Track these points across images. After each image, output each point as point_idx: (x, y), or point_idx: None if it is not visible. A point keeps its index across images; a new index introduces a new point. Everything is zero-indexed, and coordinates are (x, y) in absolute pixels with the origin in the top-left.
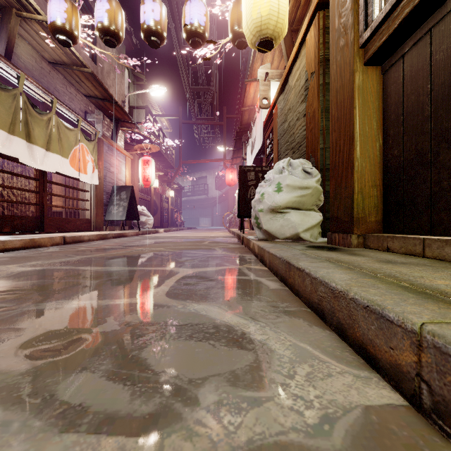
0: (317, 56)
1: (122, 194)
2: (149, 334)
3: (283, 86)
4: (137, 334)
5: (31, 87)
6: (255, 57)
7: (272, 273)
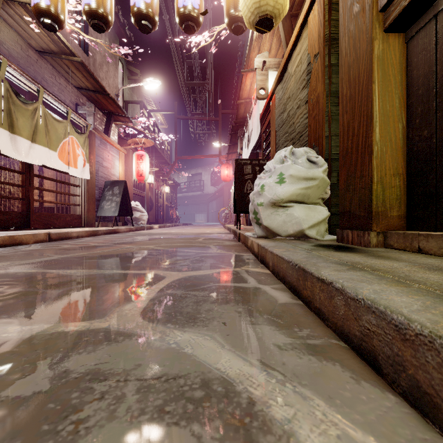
0: (322, 35)
1: (114, 189)
2: (92, 404)
3: (282, 74)
4: (72, 404)
5: (15, 75)
6: (252, 45)
7: (277, 278)
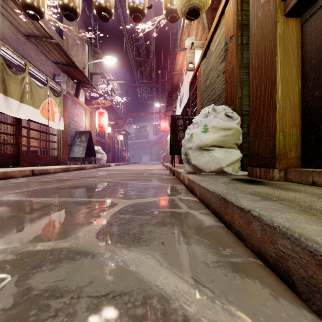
0: (235, 22)
1: (82, 137)
2: (46, 321)
3: (205, 52)
4: (29, 321)
5: (8, 53)
6: (183, 31)
7: (203, 204)
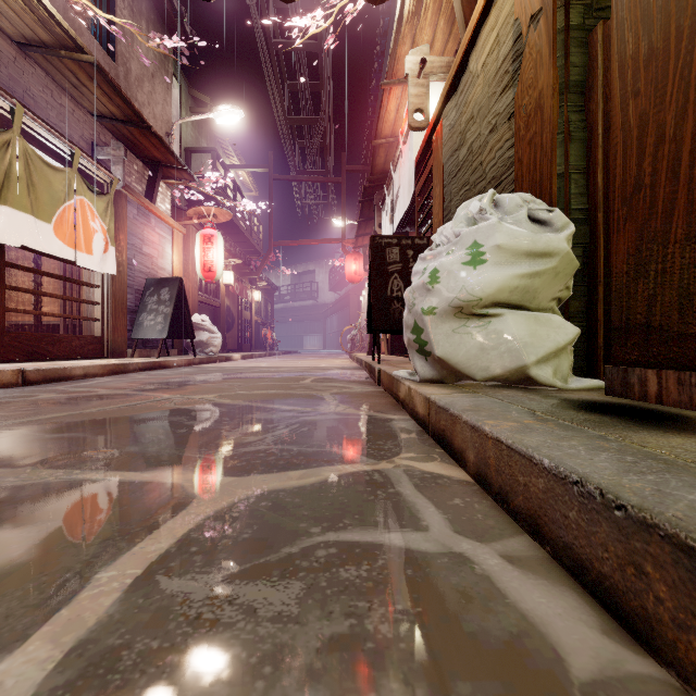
0: None
1: (162, 293)
2: None
3: (457, 78)
4: None
5: None
6: (400, 31)
7: (498, 504)
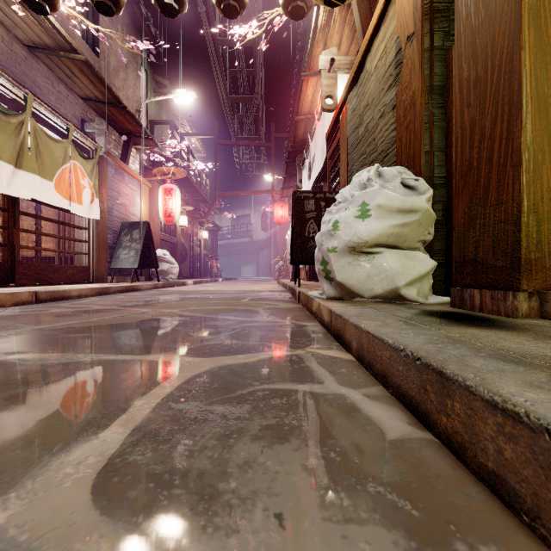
0: (419, 6)
1: (134, 233)
2: None
3: (357, 74)
4: None
5: None
6: (315, 38)
7: (368, 371)
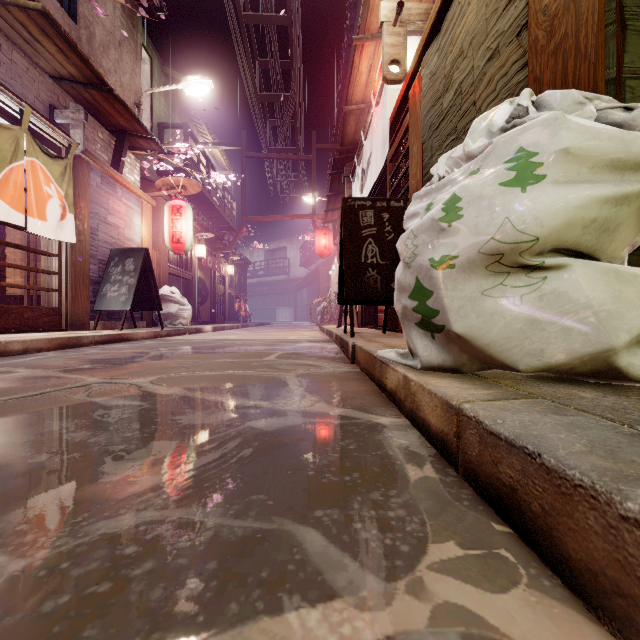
0: None
1: (127, 264)
2: None
3: (440, 15)
4: None
5: None
6: None
7: None
